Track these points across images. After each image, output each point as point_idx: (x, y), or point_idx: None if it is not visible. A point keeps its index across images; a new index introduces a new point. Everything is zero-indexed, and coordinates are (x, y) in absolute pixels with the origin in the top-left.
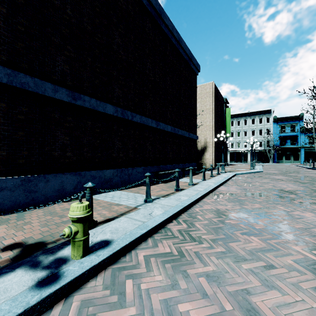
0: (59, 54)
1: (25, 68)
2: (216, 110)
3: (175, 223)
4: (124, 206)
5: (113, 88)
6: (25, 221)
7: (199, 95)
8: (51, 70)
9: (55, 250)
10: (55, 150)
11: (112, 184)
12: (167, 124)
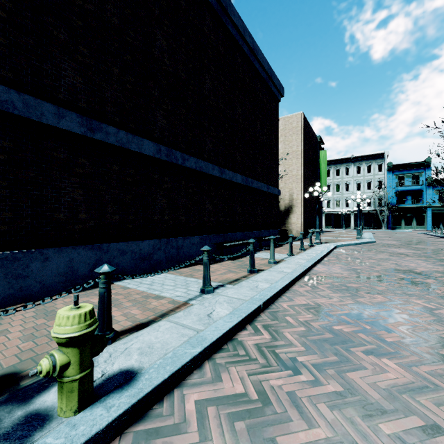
0: (67, 59)
1: (8, 78)
2: (306, 153)
3: (250, 331)
4: (167, 300)
5: (154, 115)
6: (1, 328)
7: (281, 132)
8: (53, 83)
9: (31, 392)
10: (60, 210)
11: (152, 262)
12: (236, 172)
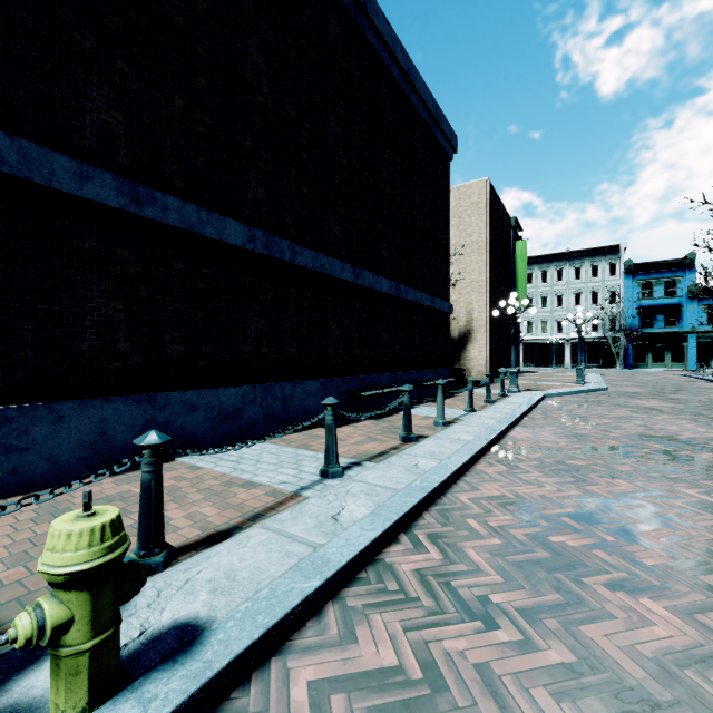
0: (96, 81)
1: None
2: (493, 245)
3: (405, 545)
4: (264, 489)
5: (245, 179)
6: None
7: (454, 210)
8: (71, 122)
9: (8, 668)
10: (83, 336)
11: (240, 424)
12: (381, 275)
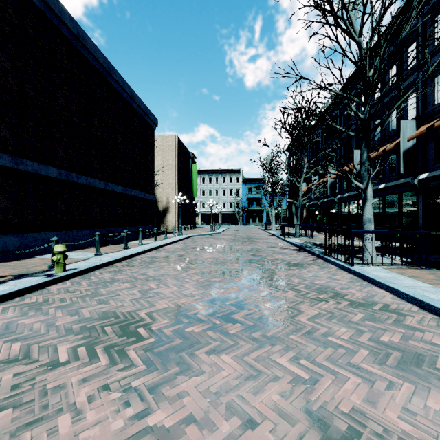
0: (2, 122)
1: None
2: (179, 166)
3: (119, 263)
4: (76, 259)
5: (57, 150)
6: None
7: (160, 147)
8: None
9: (41, 273)
10: None
11: None
12: (118, 184)
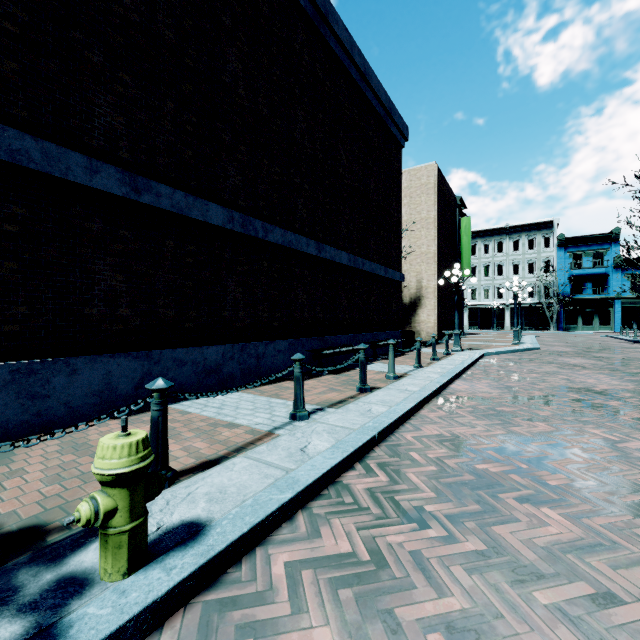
0: (103, 90)
1: (21, 118)
2: (440, 221)
3: (359, 471)
4: (244, 429)
5: (224, 169)
6: (14, 467)
7: (405, 191)
8: (83, 125)
9: (63, 550)
10: (92, 303)
11: (221, 377)
12: (340, 249)
